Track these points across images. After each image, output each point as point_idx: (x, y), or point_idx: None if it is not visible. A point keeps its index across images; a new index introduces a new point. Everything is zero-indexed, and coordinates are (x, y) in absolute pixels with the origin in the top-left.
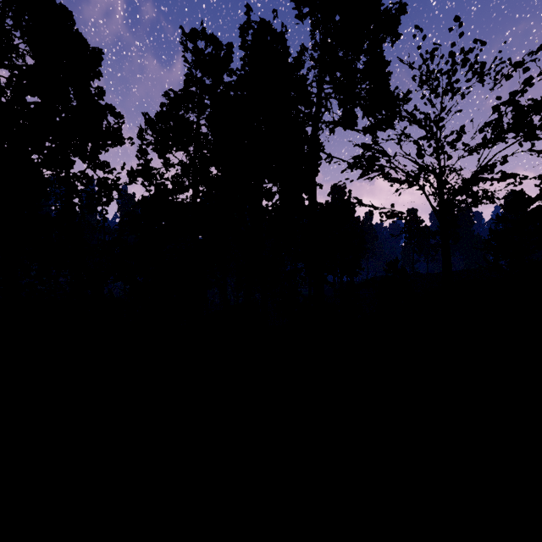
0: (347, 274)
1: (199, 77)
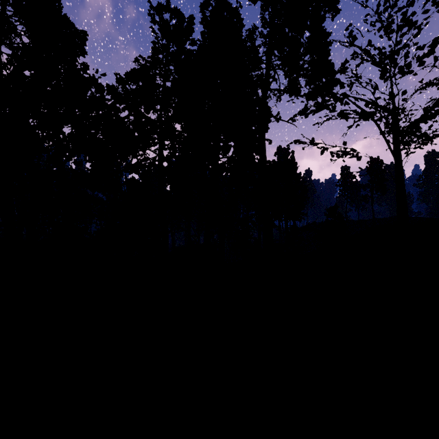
0: (292, 219)
1: (164, 44)
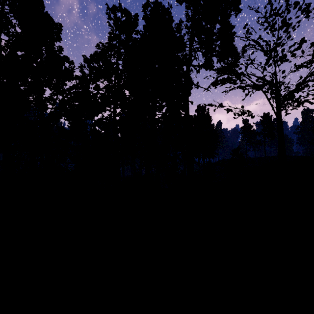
0: (207, 157)
1: (117, 34)
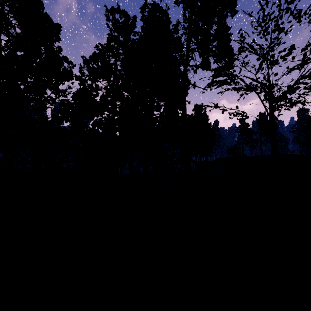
0: (204, 156)
1: (116, 35)
